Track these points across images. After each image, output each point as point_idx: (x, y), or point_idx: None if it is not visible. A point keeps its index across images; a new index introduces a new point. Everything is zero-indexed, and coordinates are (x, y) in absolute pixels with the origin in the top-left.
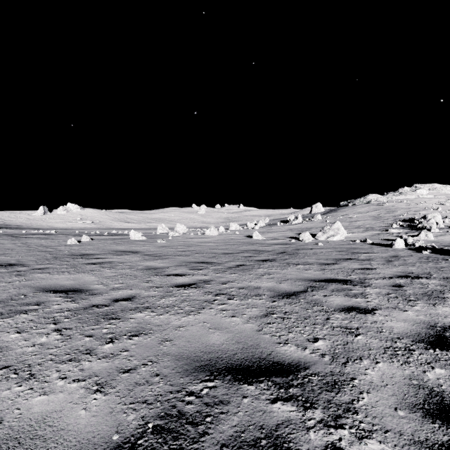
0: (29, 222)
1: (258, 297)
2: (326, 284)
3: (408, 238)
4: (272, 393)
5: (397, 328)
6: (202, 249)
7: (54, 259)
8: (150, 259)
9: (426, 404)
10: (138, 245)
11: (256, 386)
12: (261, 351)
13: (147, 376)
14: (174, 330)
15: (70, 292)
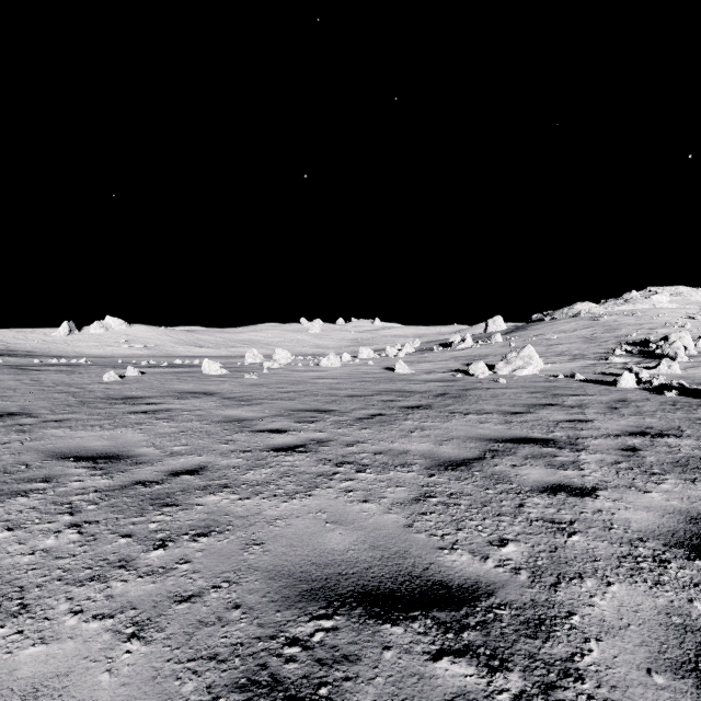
0: (47, 346)
1: (405, 467)
2: (515, 446)
3: (640, 372)
4: (433, 641)
5: (637, 522)
6: (315, 388)
7: (80, 404)
8: (233, 404)
9: (700, 662)
10: (214, 382)
11: (406, 627)
12: (412, 562)
13: (219, 609)
14: (267, 526)
15: (101, 460)
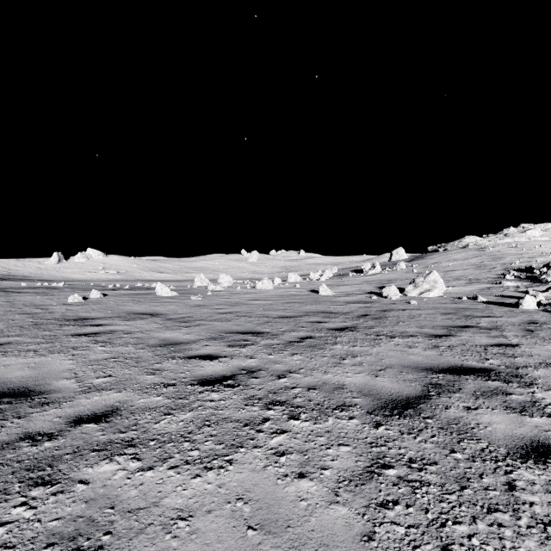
0: (40, 272)
1: (345, 411)
2: (456, 378)
3: (537, 295)
4: None
5: None
6: (250, 309)
7: (32, 326)
8: (173, 326)
9: None
10: (163, 303)
11: None
12: None
13: None
14: (161, 535)
15: (6, 399)
